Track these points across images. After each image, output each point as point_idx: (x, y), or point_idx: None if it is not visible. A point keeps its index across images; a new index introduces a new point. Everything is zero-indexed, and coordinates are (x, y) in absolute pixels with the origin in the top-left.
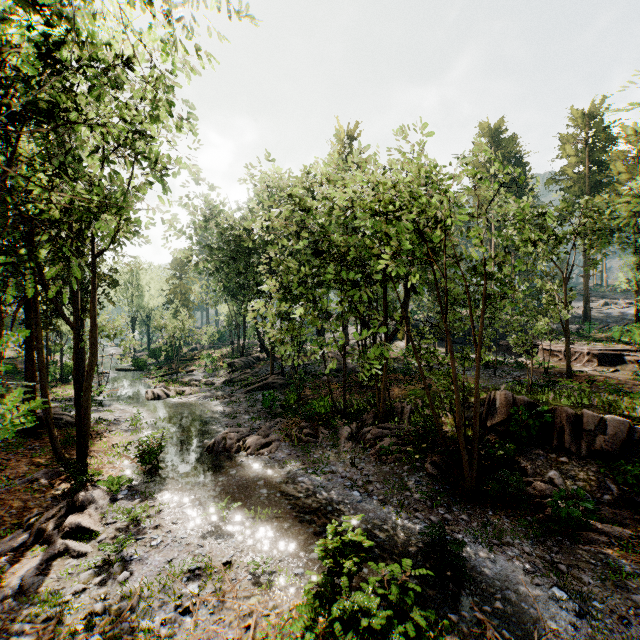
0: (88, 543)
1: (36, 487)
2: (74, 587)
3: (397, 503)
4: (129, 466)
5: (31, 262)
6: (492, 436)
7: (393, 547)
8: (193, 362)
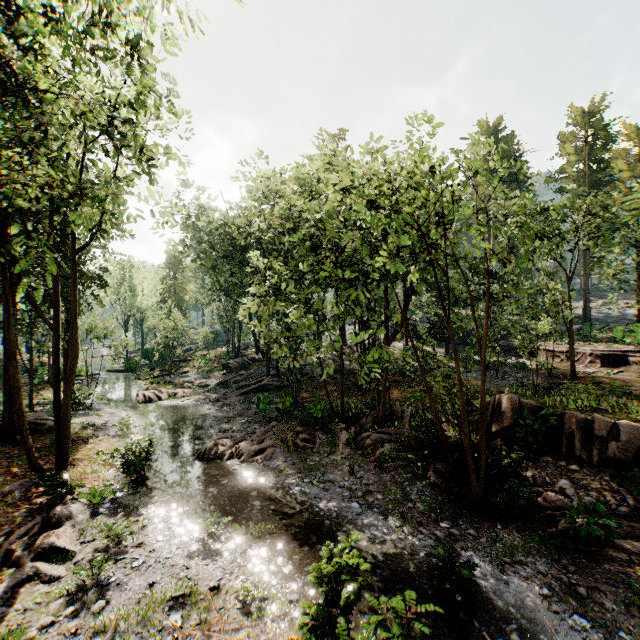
0: (62, 565)
1: (10, 500)
2: (41, 620)
3: (399, 516)
4: (114, 476)
5: (1, 257)
6: (497, 442)
7: (396, 567)
8: (187, 363)
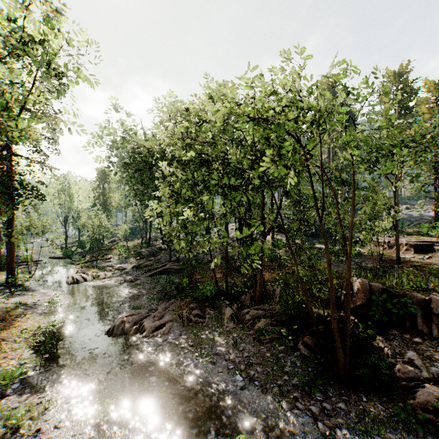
0: None
1: None
2: None
3: (277, 389)
4: (30, 354)
5: None
6: (351, 317)
7: None
8: (111, 251)
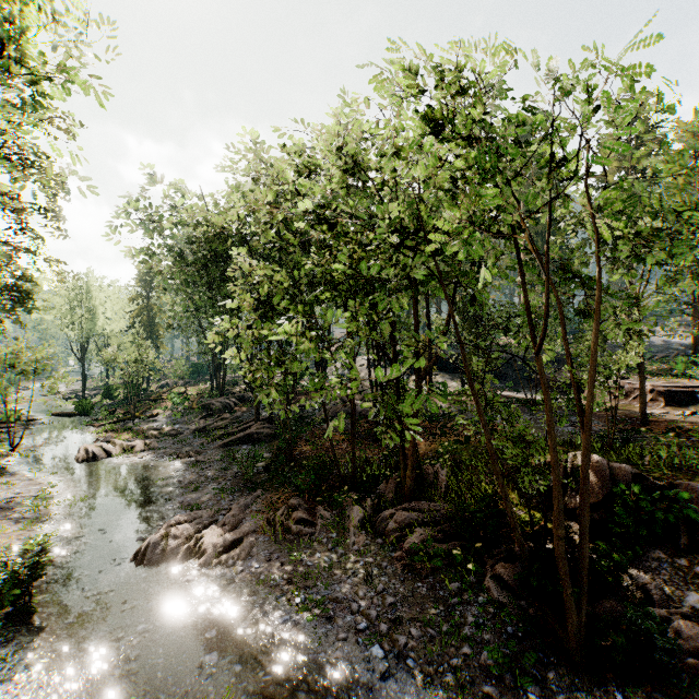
0: None
1: None
2: None
3: (452, 678)
4: None
5: None
6: (576, 524)
7: None
8: (159, 403)
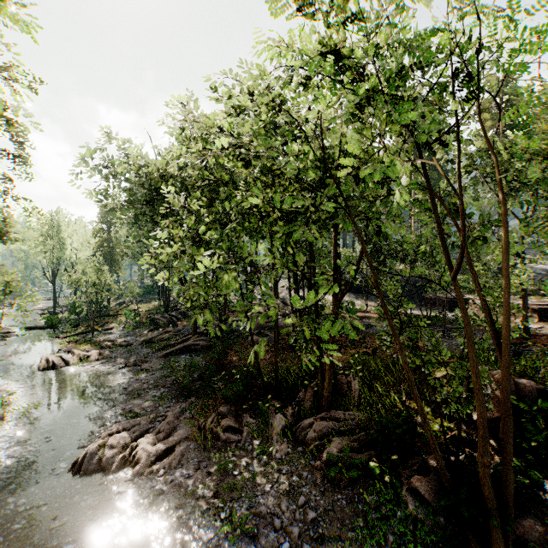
0: None
1: None
2: None
3: None
4: None
5: None
6: None
7: None
8: (115, 318)
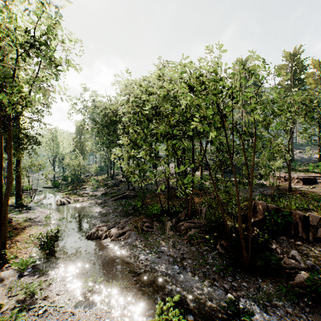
0: None
1: None
2: None
3: (202, 274)
4: (36, 250)
5: None
6: (254, 227)
7: (202, 310)
8: (86, 183)
